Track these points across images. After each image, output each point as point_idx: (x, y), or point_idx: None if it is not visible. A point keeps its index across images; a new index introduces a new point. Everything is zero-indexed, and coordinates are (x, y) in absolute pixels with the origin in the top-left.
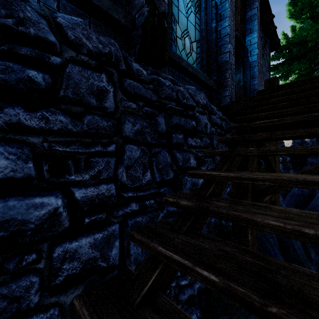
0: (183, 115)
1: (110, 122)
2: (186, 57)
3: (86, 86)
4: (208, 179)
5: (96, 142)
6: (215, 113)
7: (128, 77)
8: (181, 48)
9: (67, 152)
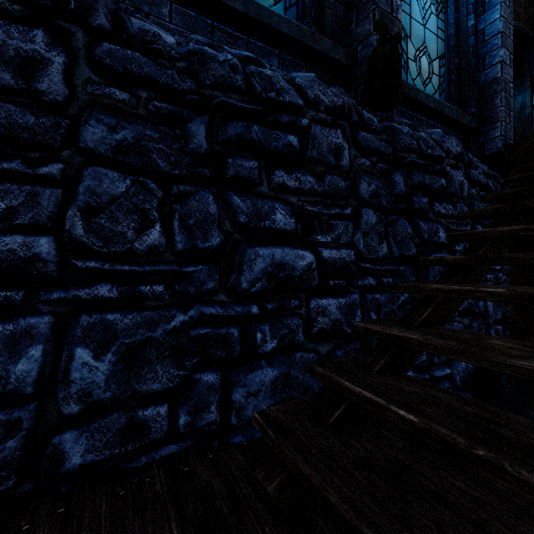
0: (426, 171)
1: (347, 182)
2: (423, 86)
3: (326, 145)
4: (478, 238)
5: (334, 204)
6: (476, 166)
7: (358, 129)
8: (414, 75)
9: (314, 212)
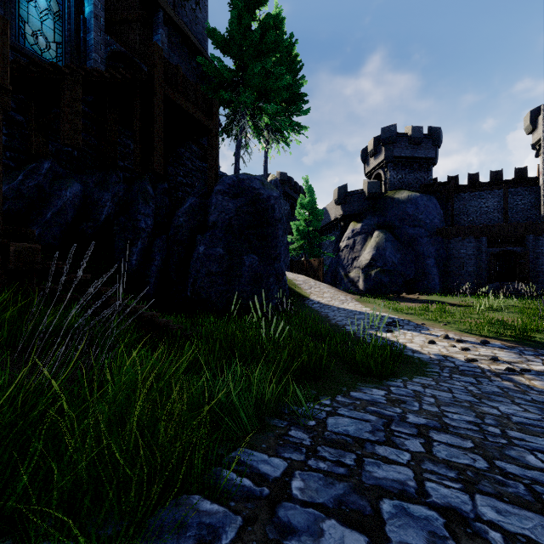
0: None
1: None
2: (41, 51)
3: None
4: None
5: None
6: None
7: None
8: (32, 43)
9: None
